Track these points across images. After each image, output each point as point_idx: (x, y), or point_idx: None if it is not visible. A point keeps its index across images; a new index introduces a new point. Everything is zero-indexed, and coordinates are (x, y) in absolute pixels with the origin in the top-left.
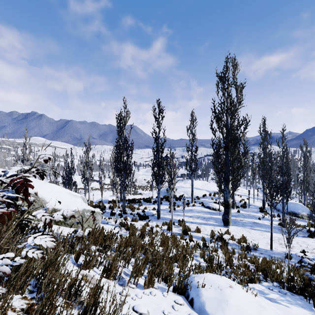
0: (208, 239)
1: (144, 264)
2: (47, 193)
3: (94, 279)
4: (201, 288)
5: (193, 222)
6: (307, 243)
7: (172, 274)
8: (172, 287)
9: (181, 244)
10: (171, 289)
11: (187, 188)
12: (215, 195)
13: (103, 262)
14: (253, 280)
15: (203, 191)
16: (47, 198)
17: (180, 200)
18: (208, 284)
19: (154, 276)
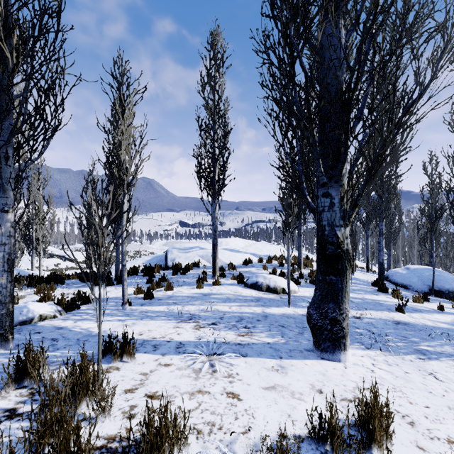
0: None
1: None
2: None
3: None
4: None
5: (187, 343)
6: None
7: None
8: None
9: None
10: None
11: (210, 250)
12: (271, 260)
13: None
14: None
15: (246, 255)
16: None
17: (184, 272)
18: None
19: None
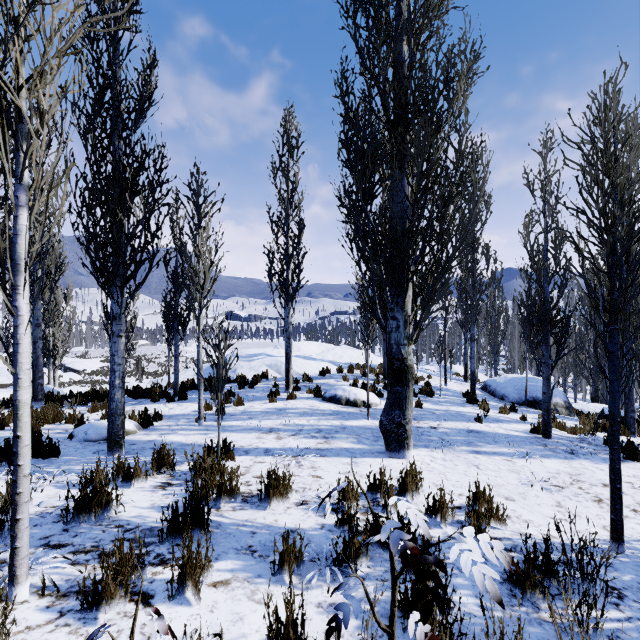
0: (324, 543)
1: None
2: None
3: None
4: None
5: (273, 449)
6: None
7: None
8: None
9: None
10: None
11: (279, 357)
12: (353, 369)
13: None
14: None
15: (323, 364)
16: None
17: (252, 386)
18: None
19: None
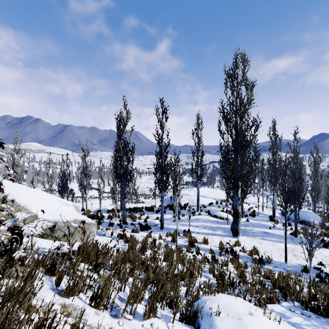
0: (217, 251)
1: (144, 287)
2: (32, 201)
3: (78, 311)
4: (215, 317)
5: (199, 232)
6: (323, 254)
7: (178, 298)
8: (178, 314)
9: (187, 258)
10: (177, 317)
11: (192, 196)
12: (222, 203)
13: (92, 286)
14: (271, 300)
15: (209, 199)
16: (32, 206)
17: (185, 209)
18: (223, 311)
19: (156, 303)
